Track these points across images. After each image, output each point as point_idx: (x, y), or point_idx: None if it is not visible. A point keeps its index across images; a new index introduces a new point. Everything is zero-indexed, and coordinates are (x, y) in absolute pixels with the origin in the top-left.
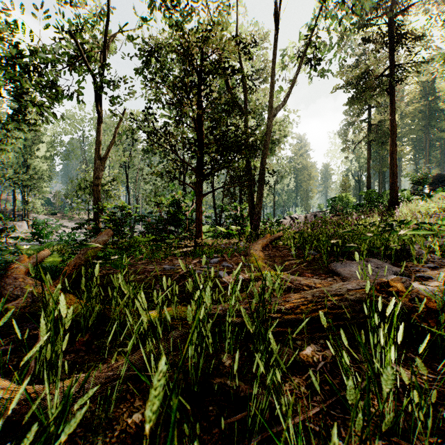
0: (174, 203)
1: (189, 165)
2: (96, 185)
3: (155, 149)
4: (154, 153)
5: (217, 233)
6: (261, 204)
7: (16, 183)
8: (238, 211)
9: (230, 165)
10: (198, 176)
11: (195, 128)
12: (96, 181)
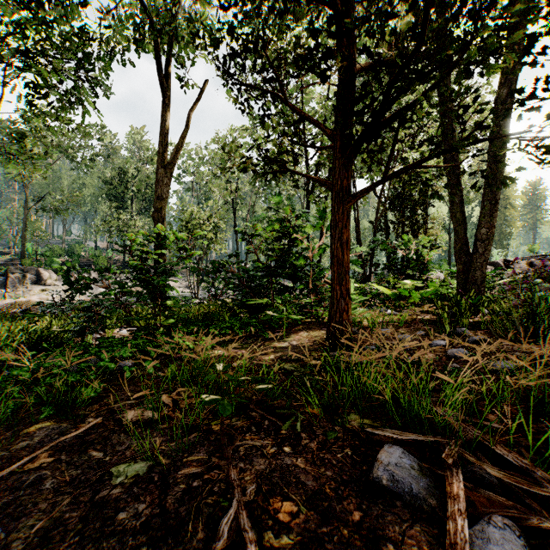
0: (283, 233)
1: (314, 119)
2: (158, 211)
3: (270, 175)
4: (268, 181)
5: (371, 296)
6: (493, 226)
7: (120, 231)
8: (405, 252)
9: (441, 93)
10: (338, 147)
11: (329, 4)
12: (157, 203)
